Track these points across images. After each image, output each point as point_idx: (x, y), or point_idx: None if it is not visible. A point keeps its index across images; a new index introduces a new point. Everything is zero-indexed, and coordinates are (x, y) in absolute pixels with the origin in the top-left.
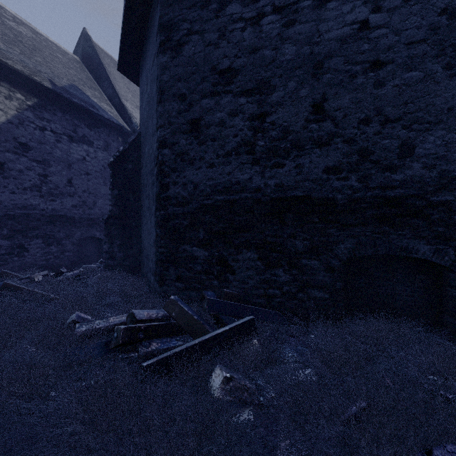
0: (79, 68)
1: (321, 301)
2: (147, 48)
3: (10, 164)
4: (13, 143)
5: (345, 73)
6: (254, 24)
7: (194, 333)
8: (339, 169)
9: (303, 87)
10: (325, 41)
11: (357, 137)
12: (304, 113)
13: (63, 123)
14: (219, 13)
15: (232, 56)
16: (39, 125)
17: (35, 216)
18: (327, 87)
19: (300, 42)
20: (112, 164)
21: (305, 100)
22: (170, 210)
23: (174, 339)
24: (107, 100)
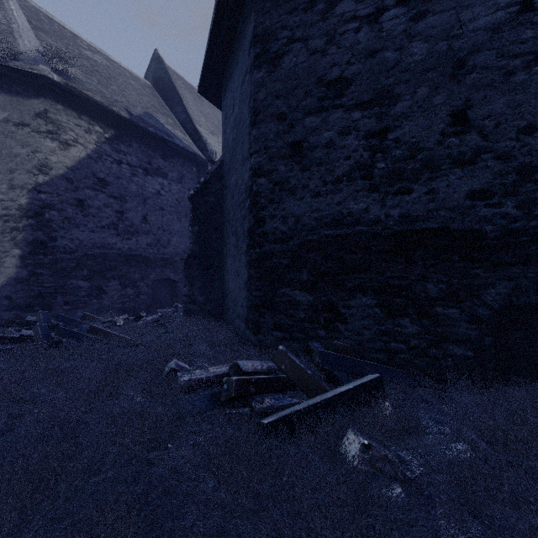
0: (151, 94)
1: (463, 360)
2: (233, 65)
3: (89, 201)
4: (92, 179)
5: (498, 70)
6: (371, 22)
7: (308, 390)
8: (489, 194)
9: (437, 93)
10: (469, 33)
11: (515, 151)
12: (439, 125)
13: (139, 155)
14: (326, 15)
15: (343, 63)
16: (116, 158)
17: (113, 256)
18: (472, 91)
19: (433, 37)
20: (193, 197)
21: (440, 108)
22: (267, 248)
23: (287, 396)
24: (180, 126)
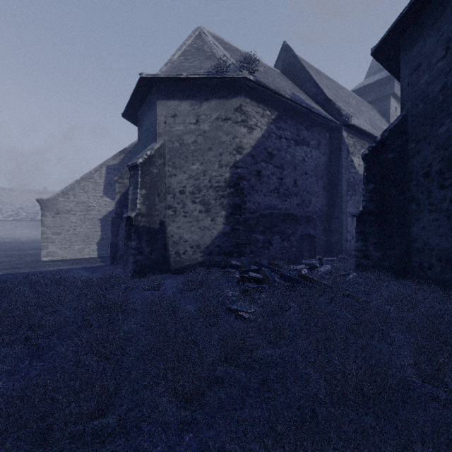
0: (285, 79)
1: None
2: (447, 4)
3: (263, 171)
4: (264, 154)
5: None
6: None
7: None
8: None
9: None
10: None
11: None
12: None
13: (291, 129)
14: None
15: None
16: (278, 134)
17: (276, 215)
18: None
19: None
20: (367, 156)
21: None
22: None
23: None
24: (311, 100)
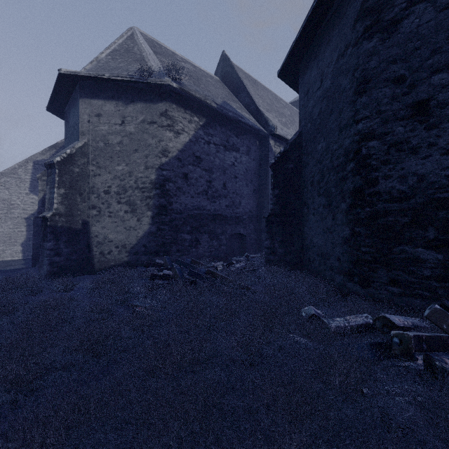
0: (222, 87)
1: None
2: (321, 44)
3: (191, 174)
4: (192, 157)
5: None
6: None
7: None
8: None
9: None
10: None
11: None
12: None
13: (220, 136)
14: None
15: None
16: (206, 140)
17: (204, 216)
18: None
19: None
20: (274, 165)
21: None
22: (379, 207)
23: None
24: (244, 109)
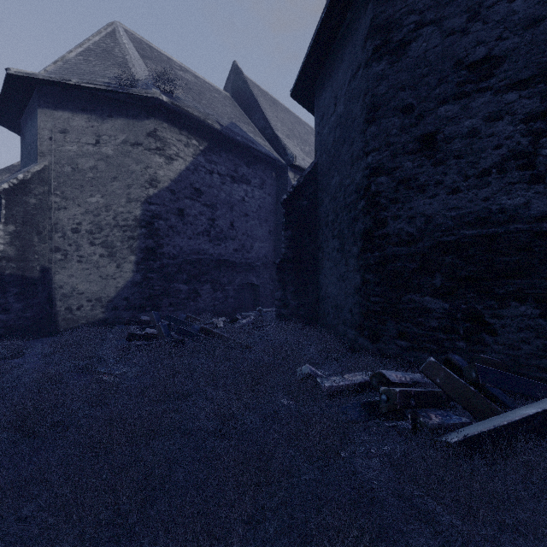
0: (232, 105)
1: None
2: (335, 62)
3: (188, 210)
4: (190, 189)
5: None
6: None
7: (473, 409)
8: None
9: None
10: None
11: None
12: None
13: (227, 164)
14: None
15: (492, 40)
16: (208, 168)
17: (206, 261)
18: None
19: None
20: (286, 201)
21: None
22: (388, 251)
23: (450, 413)
24: (259, 133)
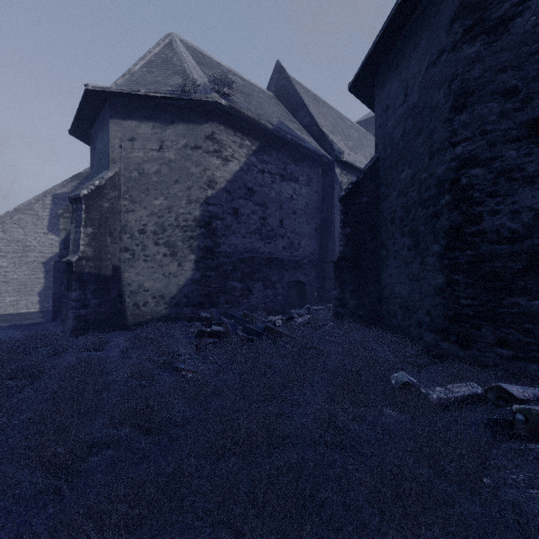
0: (276, 104)
1: None
2: (405, 50)
3: (241, 209)
4: (243, 189)
5: None
6: None
7: None
8: None
9: None
10: None
11: None
12: None
13: (276, 163)
14: None
15: None
16: (260, 168)
17: (258, 260)
18: None
19: None
20: (344, 198)
21: None
22: (484, 249)
23: None
24: (304, 130)
